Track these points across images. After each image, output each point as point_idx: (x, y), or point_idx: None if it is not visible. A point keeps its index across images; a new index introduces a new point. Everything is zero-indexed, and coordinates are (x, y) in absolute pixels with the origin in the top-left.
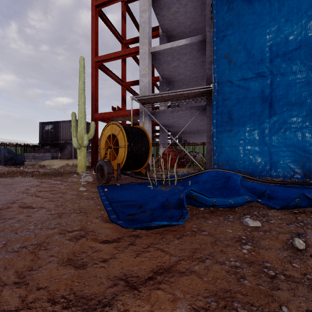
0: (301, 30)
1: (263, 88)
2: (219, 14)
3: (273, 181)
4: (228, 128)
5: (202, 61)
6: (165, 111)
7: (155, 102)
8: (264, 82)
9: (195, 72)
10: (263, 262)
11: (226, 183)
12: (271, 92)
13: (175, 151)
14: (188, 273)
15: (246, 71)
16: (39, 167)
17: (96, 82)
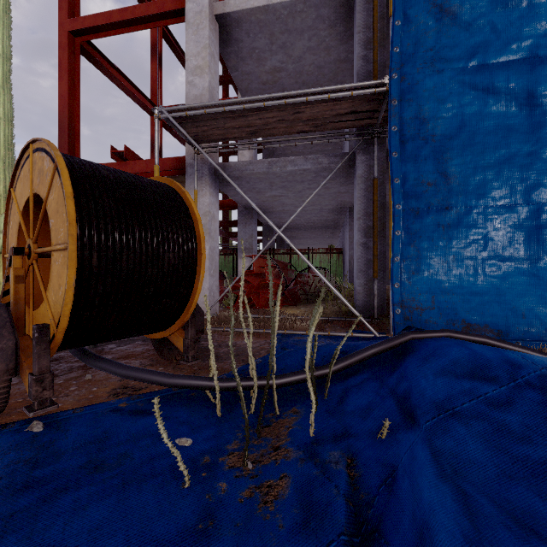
0: None
1: (534, 89)
2: None
3: None
4: (435, 201)
5: (336, 59)
6: (252, 166)
7: (227, 135)
8: (539, 70)
9: None
10: None
11: None
12: None
13: (275, 267)
14: None
15: (489, 38)
16: None
17: (73, 86)
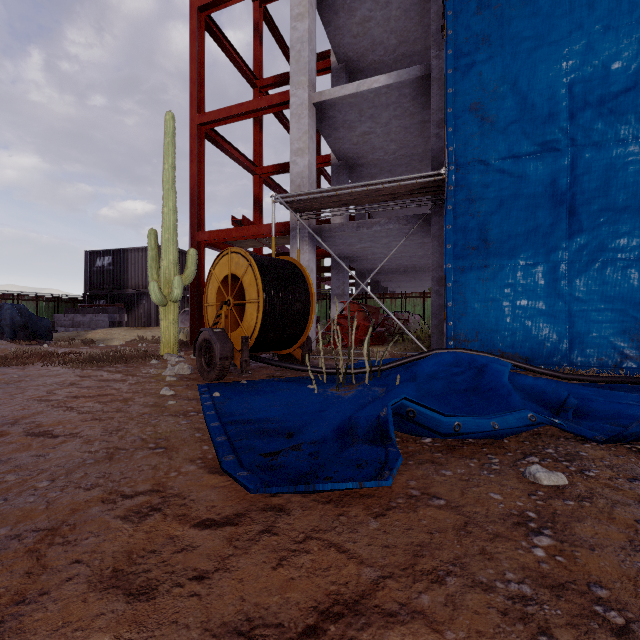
0: (637, 49)
1: (554, 176)
2: (460, 19)
3: (580, 375)
4: (479, 261)
5: (421, 121)
6: (344, 227)
7: (323, 207)
8: (557, 161)
9: (406, 145)
10: (588, 585)
11: (477, 381)
12: (572, 183)
13: (364, 311)
14: (406, 616)
15: (519, 139)
16: (83, 344)
17: (200, 166)
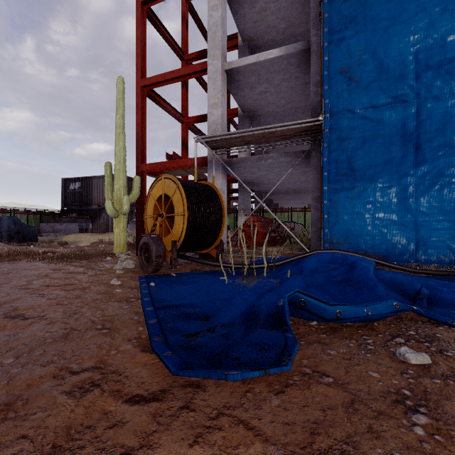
0: None
1: (404, 121)
2: (333, 5)
3: (426, 270)
4: (347, 184)
5: (303, 82)
6: (247, 160)
7: (232, 145)
8: (406, 110)
9: (292, 100)
10: None
11: (349, 274)
12: (417, 126)
13: (262, 221)
14: None
15: (377, 94)
16: (59, 245)
17: (143, 117)
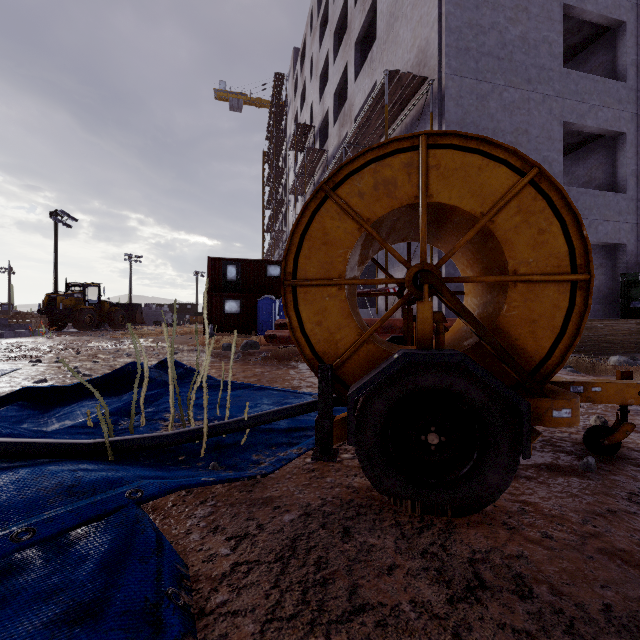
0: None
1: None
2: None
3: None
4: None
5: None
6: None
7: None
8: None
9: None
10: None
11: None
12: None
13: None
14: None
15: None
16: None
17: None
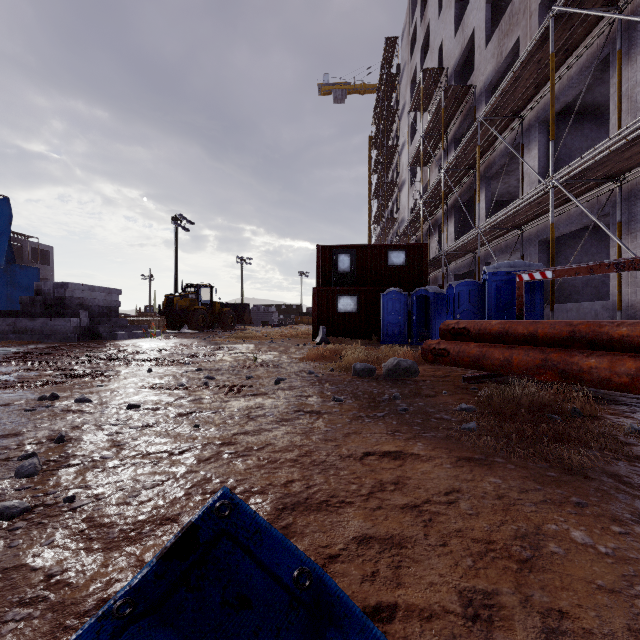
0: None
1: None
2: None
3: None
4: None
5: None
6: None
7: None
8: None
9: None
10: None
11: None
12: None
13: None
14: None
15: None
16: None
17: None
